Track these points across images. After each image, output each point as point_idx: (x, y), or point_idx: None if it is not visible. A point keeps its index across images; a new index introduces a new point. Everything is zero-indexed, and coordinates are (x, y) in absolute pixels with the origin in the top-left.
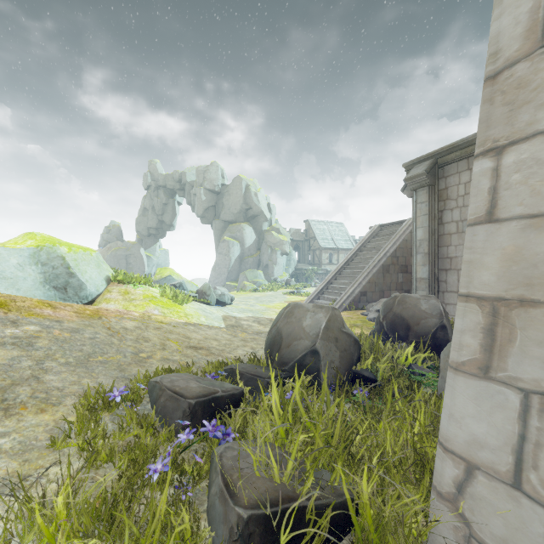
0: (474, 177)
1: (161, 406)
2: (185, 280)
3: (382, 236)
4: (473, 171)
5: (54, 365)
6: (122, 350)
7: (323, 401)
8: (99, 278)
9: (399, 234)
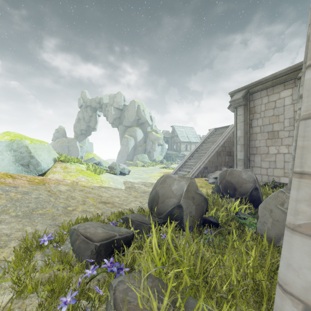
0: (307, 82)
1: (77, 247)
2: (102, 160)
3: (216, 135)
4: (305, 78)
5: (7, 218)
6: (56, 205)
7: (186, 241)
8: (49, 159)
9: (226, 133)
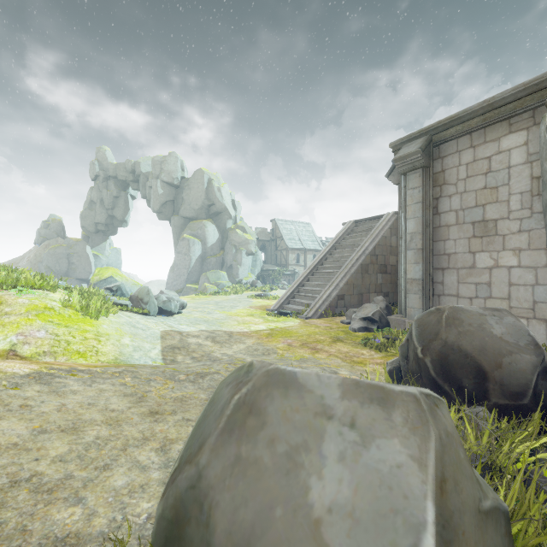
0: None
1: None
2: (132, 283)
3: (358, 233)
4: None
5: None
6: None
7: None
8: None
9: (377, 229)
